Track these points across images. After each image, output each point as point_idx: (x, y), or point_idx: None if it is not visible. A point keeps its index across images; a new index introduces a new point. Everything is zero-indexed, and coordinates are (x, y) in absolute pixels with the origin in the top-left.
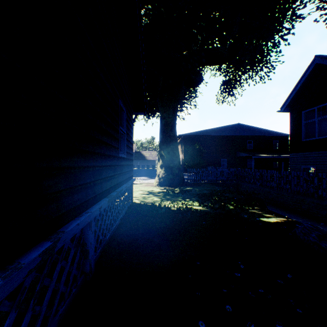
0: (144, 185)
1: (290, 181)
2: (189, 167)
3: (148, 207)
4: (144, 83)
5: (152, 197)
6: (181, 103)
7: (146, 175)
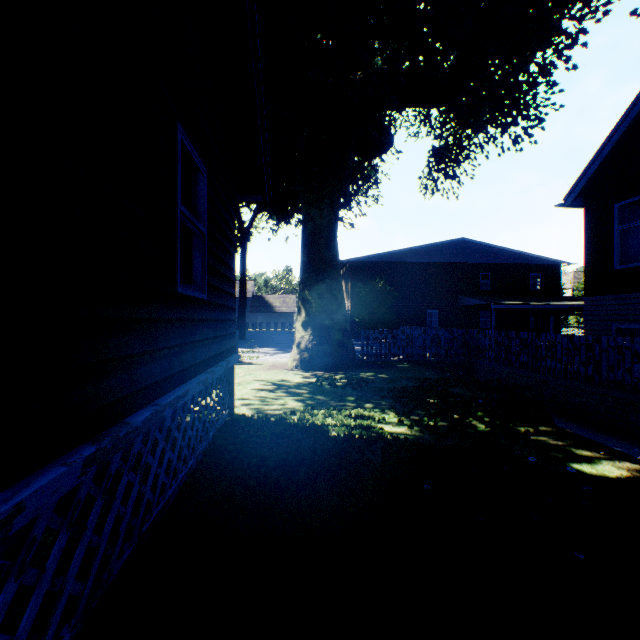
0: (267, 368)
1: (599, 359)
2: (363, 327)
3: (271, 431)
4: (260, 112)
5: (282, 400)
6: (346, 193)
7: (273, 344)
